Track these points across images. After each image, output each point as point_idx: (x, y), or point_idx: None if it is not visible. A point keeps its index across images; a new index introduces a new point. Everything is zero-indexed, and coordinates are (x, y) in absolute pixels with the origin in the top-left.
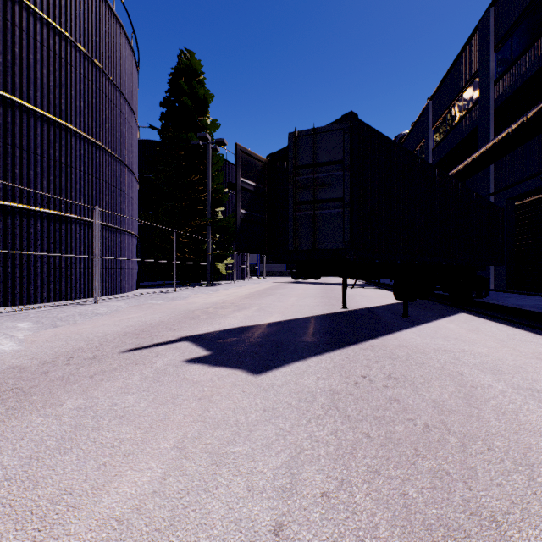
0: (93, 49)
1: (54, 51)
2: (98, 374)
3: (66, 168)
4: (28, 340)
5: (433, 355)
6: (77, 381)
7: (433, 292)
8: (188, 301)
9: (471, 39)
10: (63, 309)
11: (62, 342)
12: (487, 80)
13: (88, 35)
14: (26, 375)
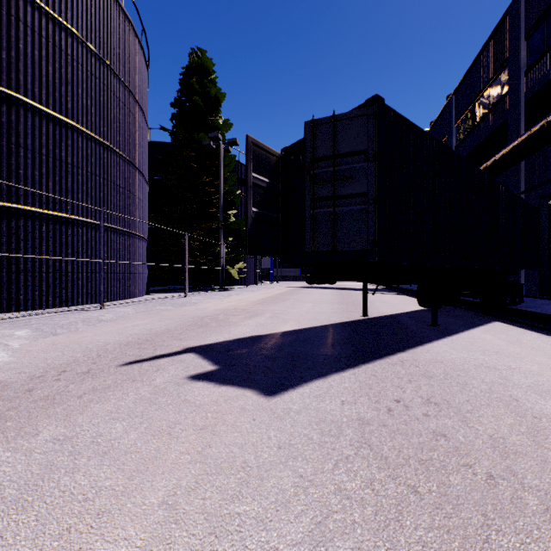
0: (101, 46)
1: (60, 47)
2: (88, 393)
3: (72, 168)
4: (22, 349)
5: (475, 373)
6: (62, 402)
7: (459, 298)
8: (198, 307)
9: (498, 27)
10: (67, 315)
11: (57, 353)
12: (517, 71)
13: (95, 31)
14: (8, 393)
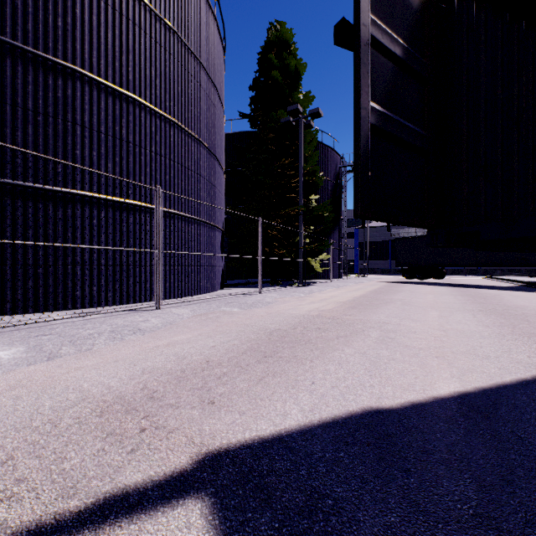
0: (166, 10)
1: (120, 11)
2: None
3: (134, 147)
4: None
5: None
6: None
7: None
8: (270, 310)
9: None
10: (108, 319)
11: None
12: None
13: None
14: None
